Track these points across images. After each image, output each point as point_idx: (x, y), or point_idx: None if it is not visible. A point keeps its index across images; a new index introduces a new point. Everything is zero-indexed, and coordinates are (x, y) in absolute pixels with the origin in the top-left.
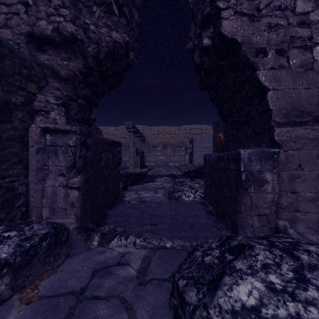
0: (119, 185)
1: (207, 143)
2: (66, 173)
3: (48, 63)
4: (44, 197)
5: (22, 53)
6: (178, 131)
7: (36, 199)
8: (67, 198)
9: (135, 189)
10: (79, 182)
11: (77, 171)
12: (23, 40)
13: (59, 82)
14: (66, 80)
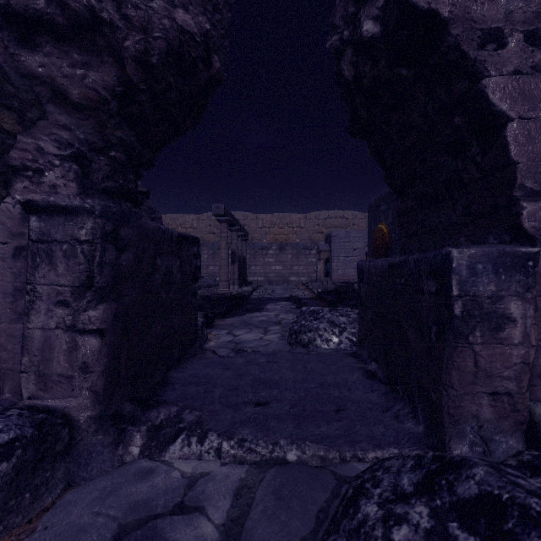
0: (196, 320)
1: (356, 242)
2: (71, 300)
3: (43, 72)
4: (24, 351)
5: None
6: (304, 221)
7: (13, 353)
8: (74, 353)
9: (228, 325)
10: (102, 318)
11: (95, 296)
12: None
13: (68, 114)
14: (83, 109)
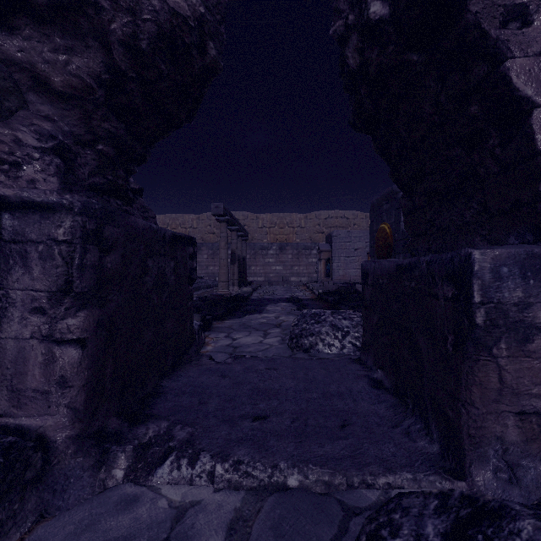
0: (192, 324)
1: (357, 242)
2: (47, 307)
3: (22, 58)
4: None
5: None
6: (305, 221)
7: None
8: (51, 366)
9: (226, 328)
10: (83, 326)
11: (75, 302)
12: None
13: (51, 104)
14: (66, 98)
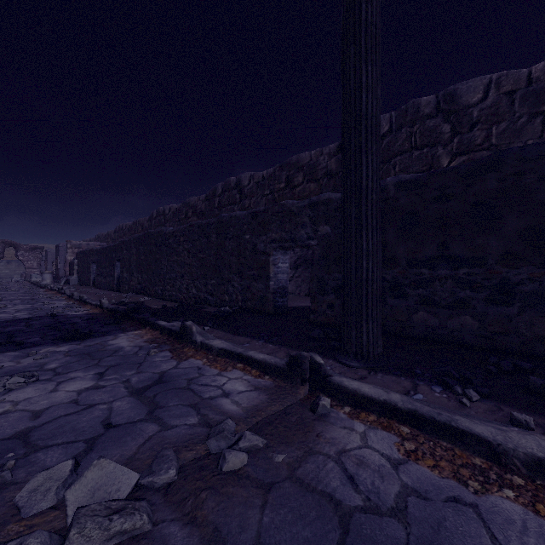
0: None
1: None
2: None
3: None
4: None
5: None
6: None
7: None
8: None
9: None
10: None
11: None
12: None
13: None
14: None
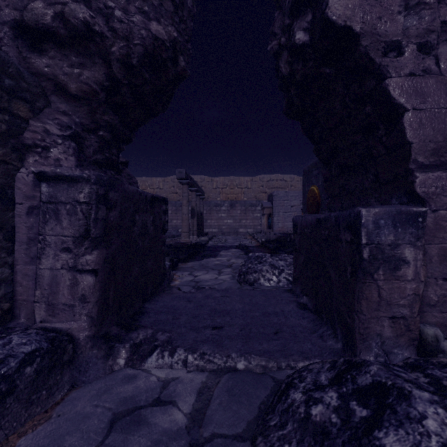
0: (165, 263)
1: (293, 200)
2: (73, 247)
3: (48, 71)
4: (37, 286)
5: (5, 53)
6: (251, 183)
7: (27, 288)
8: (75, 287)
9: (189, 268)
10: (96, 261)
11: (91, 244)
12: (8, 33)
13: (67, 103)
14: (78, 99)
